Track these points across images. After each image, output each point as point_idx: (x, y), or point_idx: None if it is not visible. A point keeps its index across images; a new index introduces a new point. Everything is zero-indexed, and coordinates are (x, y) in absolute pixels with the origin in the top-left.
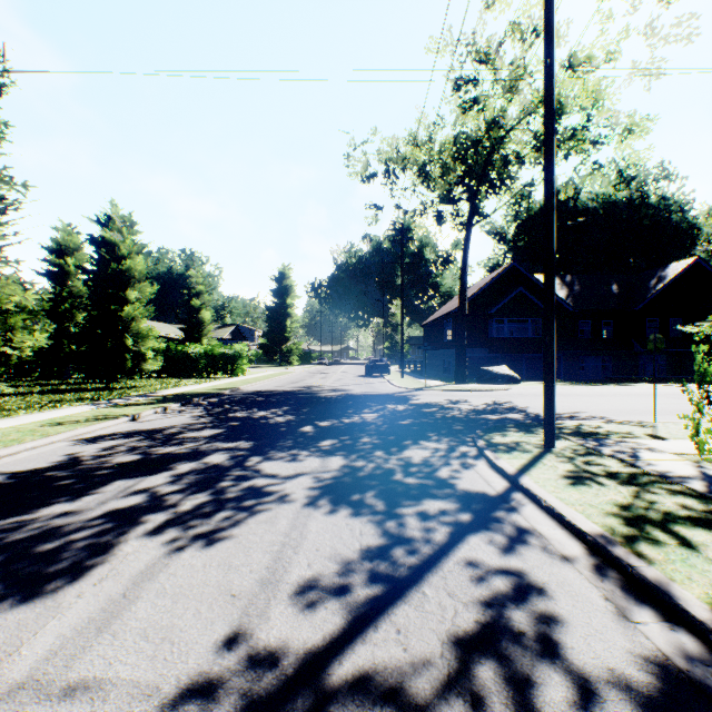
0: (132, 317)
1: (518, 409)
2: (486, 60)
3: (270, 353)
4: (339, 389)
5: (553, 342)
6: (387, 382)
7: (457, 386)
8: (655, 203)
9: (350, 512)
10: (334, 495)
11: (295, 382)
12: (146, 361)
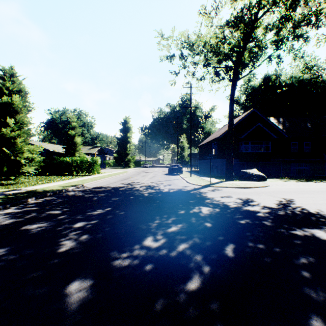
0: (11, 136)
1: (321, 215)
2: None
3: (119, 161)
4: (151, 186)
5: None
6: (182, 179)
7: (231, 183)
8: None
9: None
10: None
11: (125, 179)
12: (22, 166)
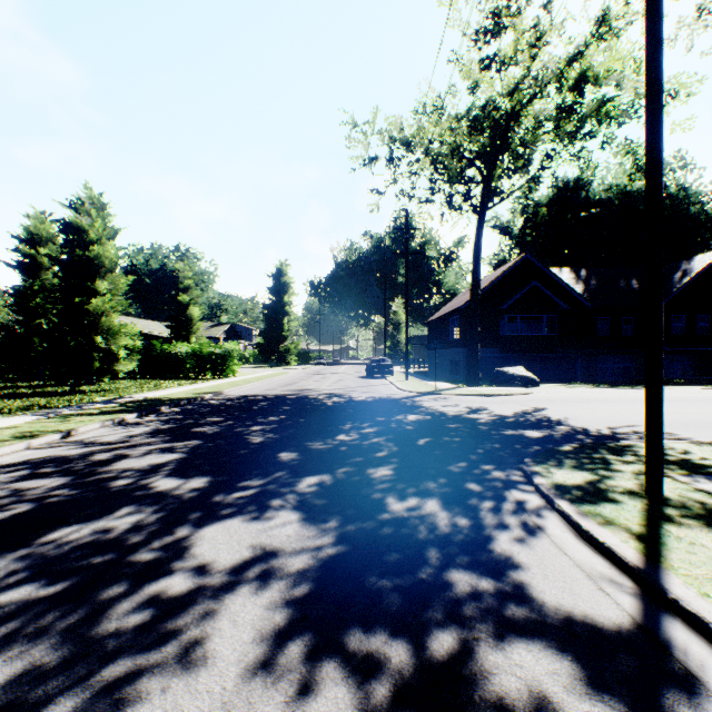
0: (102, 311)
1: (558, 421)
2: (507, 11)
3: (267, 352)
4: (337, 393)
5: (661, 331)
6: (391, 384)
7: (471, 389)
8: (674, 193)
9: (343, 707)
10: (311, 631)
11: (289, 384)
12: (118, 360)
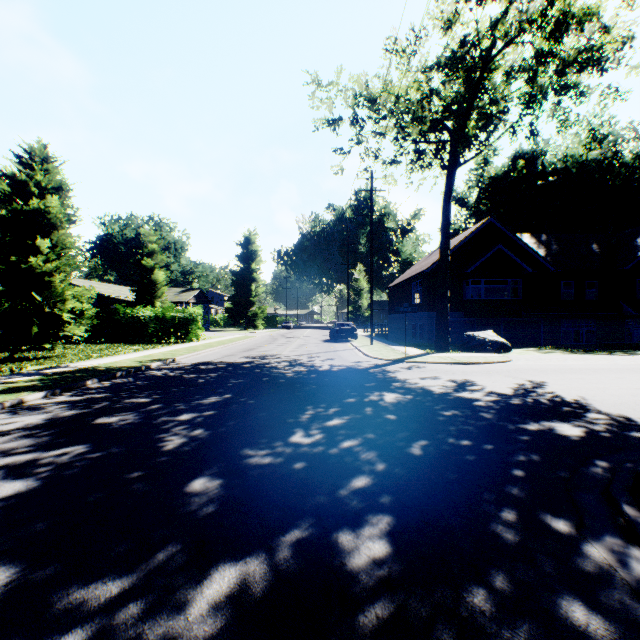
0: (45, 271)
1: (580, 404)
2: None
3: (236, 317)
4: (299, 361)
5: None
6: (355, 349)
7: (443, 356)
8: (630, 161)
9: None
10: None
11: (250, 349)
12: (63, 325)
